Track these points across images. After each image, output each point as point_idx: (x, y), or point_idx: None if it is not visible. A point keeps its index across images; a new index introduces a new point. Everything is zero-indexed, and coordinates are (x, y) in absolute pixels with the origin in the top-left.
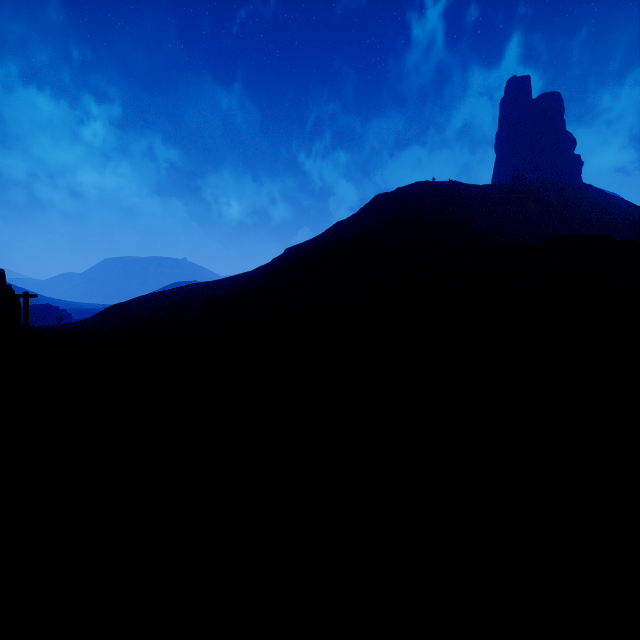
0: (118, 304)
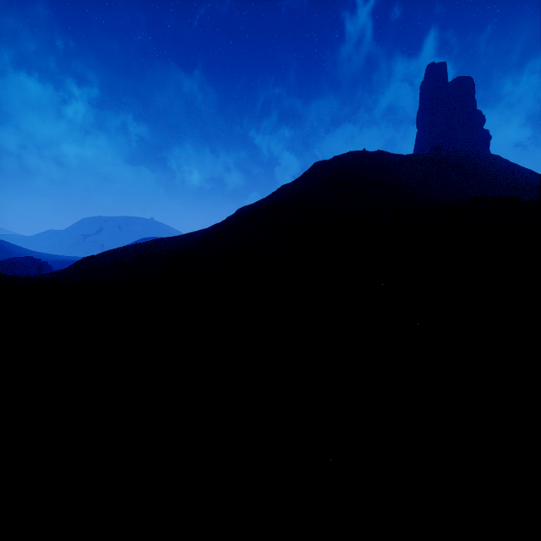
0: (90, 256)
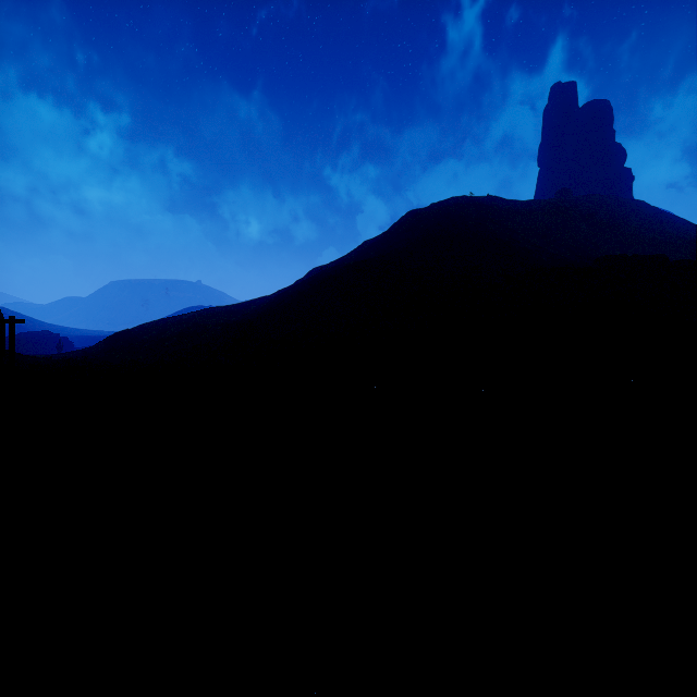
0: (124, 331)
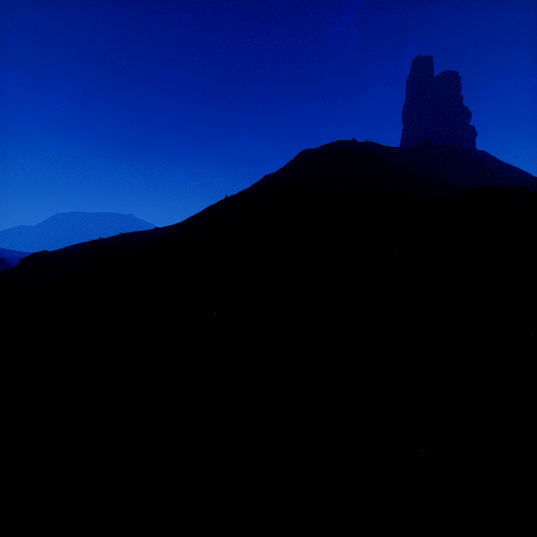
0: (40, 252)
